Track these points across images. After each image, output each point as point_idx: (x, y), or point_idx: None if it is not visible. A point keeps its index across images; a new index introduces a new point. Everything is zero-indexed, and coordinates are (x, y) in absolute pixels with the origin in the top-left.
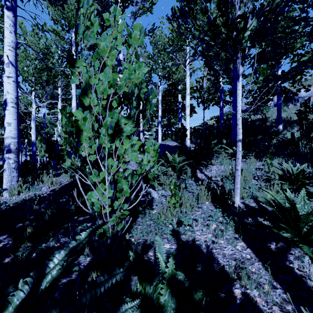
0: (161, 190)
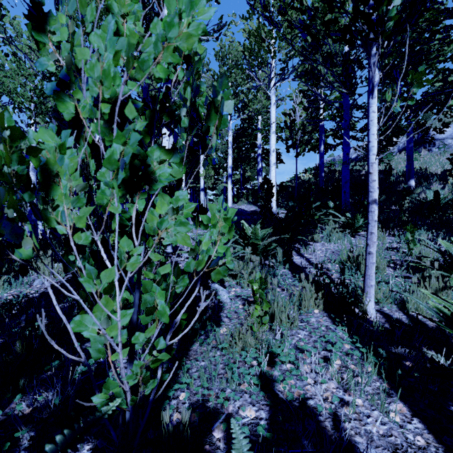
0: (234, 285)
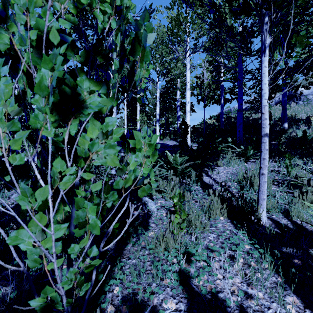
0: (160, 198)
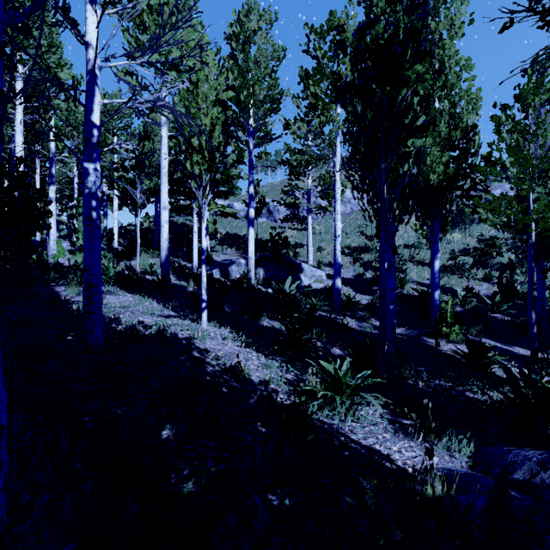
0: None
